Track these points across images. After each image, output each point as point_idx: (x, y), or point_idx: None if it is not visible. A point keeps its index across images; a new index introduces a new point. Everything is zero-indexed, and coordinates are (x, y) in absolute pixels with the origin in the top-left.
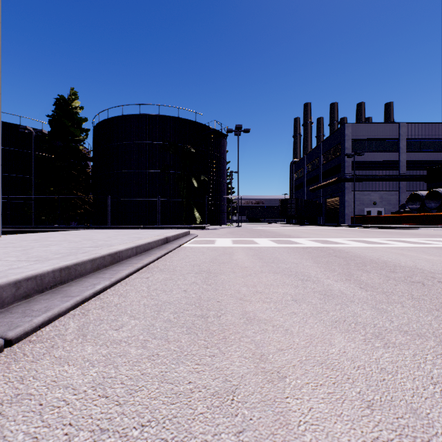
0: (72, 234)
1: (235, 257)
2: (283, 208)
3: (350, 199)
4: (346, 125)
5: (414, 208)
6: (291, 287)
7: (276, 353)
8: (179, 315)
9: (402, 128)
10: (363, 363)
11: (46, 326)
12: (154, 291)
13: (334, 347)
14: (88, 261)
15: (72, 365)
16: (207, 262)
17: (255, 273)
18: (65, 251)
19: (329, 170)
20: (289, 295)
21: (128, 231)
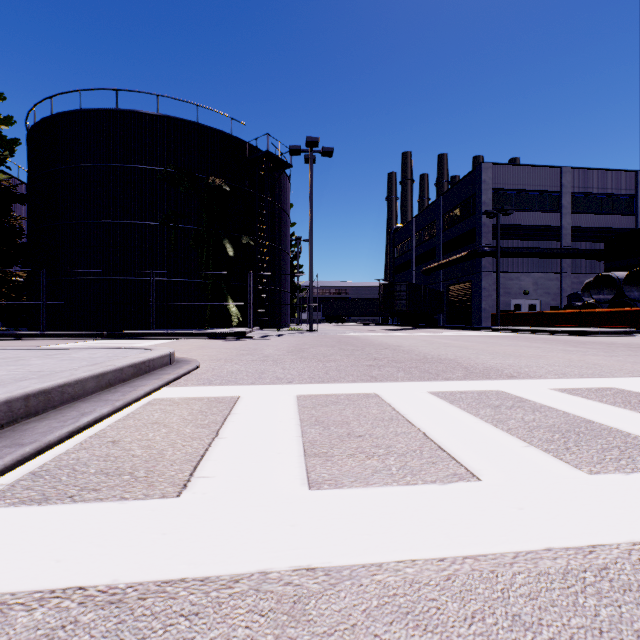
0: None
1: None
2: (386, 298)
3: (490, 286)
4: (484, 165)
5: (602, 299)
6: None
7: None
8: None
9: (566, 176)
10: None
11: None
12: None
13: None
14: None
15: None
16: None
17: None
18: None
19: (455, 239)
20: None
21: None
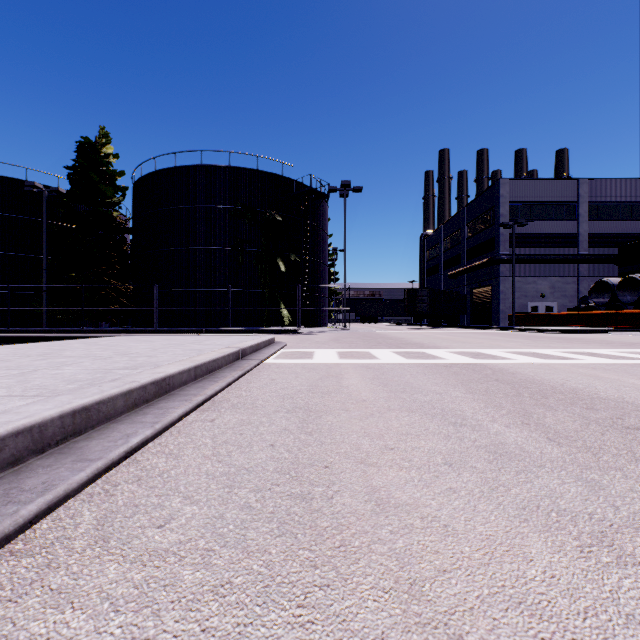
0: (100, 344)
1: (346, 382)
2: (410, 302)
3: (507, 290)
4: (501, 181)
5: (601, 302)
6: (439, 438)
7: (436, 580)
8: (264, 494)
9: (582, 186)
10: (592, 603)
11: (43, 519)
12: (223, 445)
13: (533, 565)
14: (120, 395)
15: (80, 609)
16: (304, 390)
17: (380, 411)
18: (85, 375)
19: (477, 247)
20: (439, 455)
21: (184, 339)
